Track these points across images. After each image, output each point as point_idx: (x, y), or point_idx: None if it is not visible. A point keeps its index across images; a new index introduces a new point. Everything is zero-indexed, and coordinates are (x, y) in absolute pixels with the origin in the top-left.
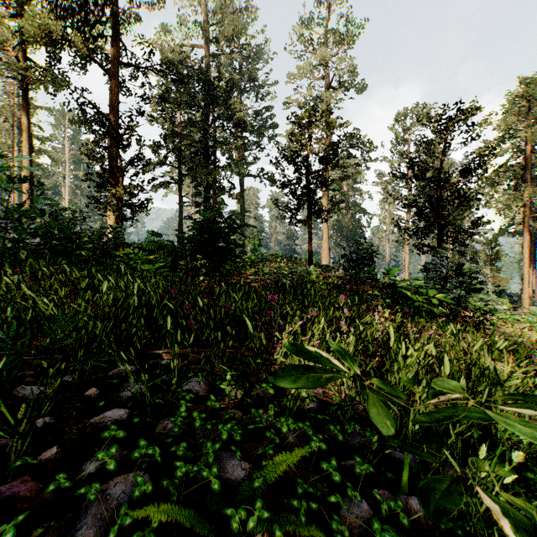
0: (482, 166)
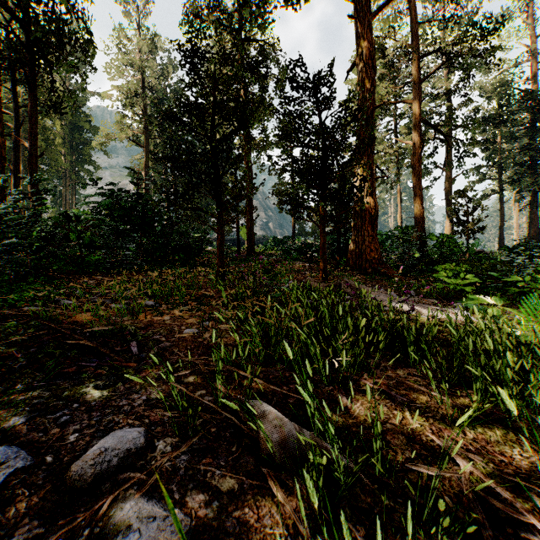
0: None
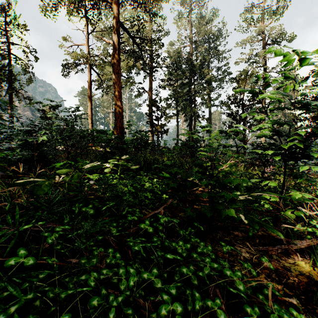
0: None
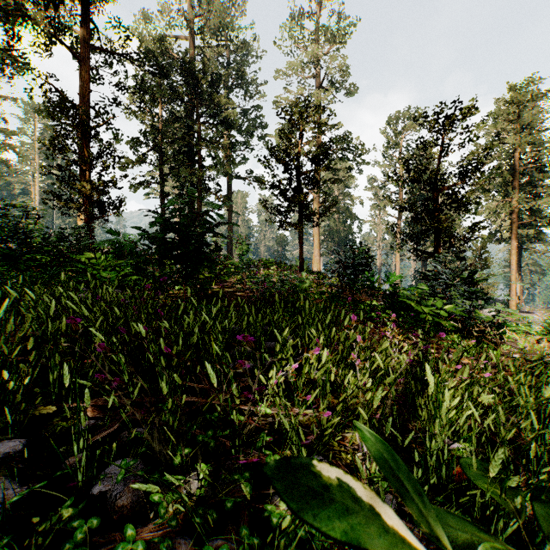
0: (479, 169)
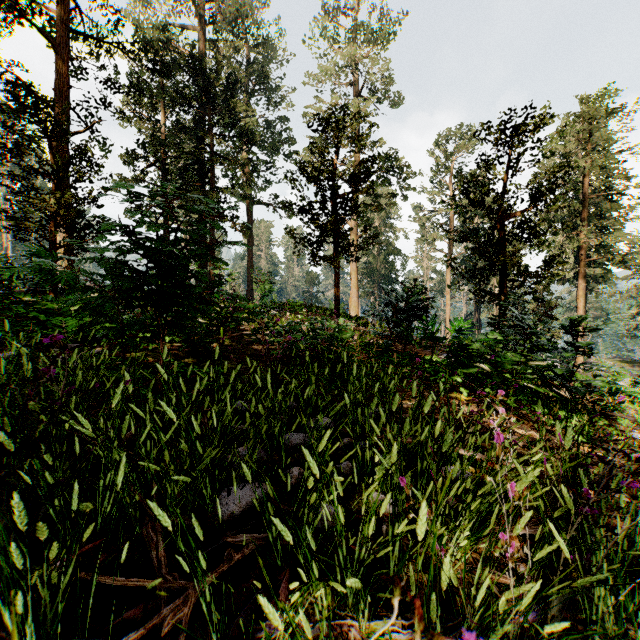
0: (553, 192)
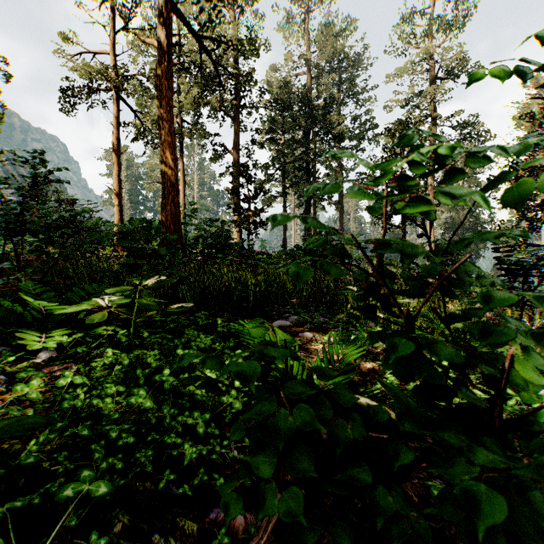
0: None
